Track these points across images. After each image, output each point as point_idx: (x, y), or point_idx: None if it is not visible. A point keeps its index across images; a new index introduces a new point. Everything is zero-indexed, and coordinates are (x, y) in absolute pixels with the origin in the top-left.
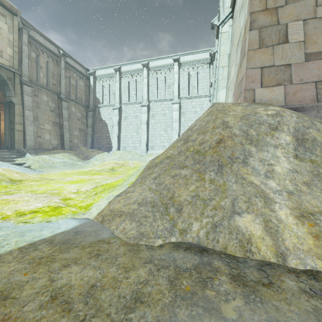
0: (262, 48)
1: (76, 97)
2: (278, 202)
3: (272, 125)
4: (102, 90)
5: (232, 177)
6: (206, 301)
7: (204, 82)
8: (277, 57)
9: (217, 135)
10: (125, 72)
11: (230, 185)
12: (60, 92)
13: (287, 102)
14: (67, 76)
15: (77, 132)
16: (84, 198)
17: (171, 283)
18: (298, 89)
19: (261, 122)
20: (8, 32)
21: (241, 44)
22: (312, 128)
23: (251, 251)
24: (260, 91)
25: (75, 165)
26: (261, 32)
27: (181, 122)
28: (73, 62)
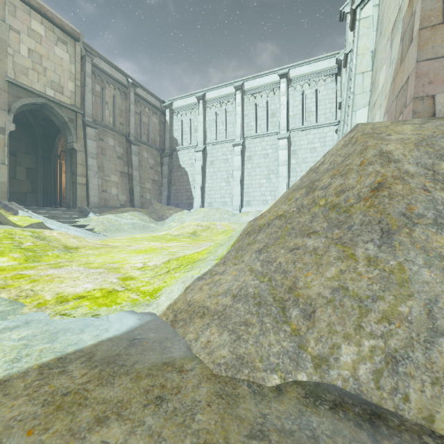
0: None
1: (149, 139)
2: None
3: None
4: (181, 127)
5: (417, 255)
6: None
7: (326, 104)
8: None
9: (370, 176)
10: (211, 100)
11: (416, 272)
12: (129, 133)
13: None
14: (138, 112)
15: (149, 184)
16: (151, 278)
17: None
18: None
19: None
20: (70, 62)
21: (401, 25)
22: None
23: None
24: None
25: (146, 227)
26: None
27: (291, 165)
28: (144, 93)
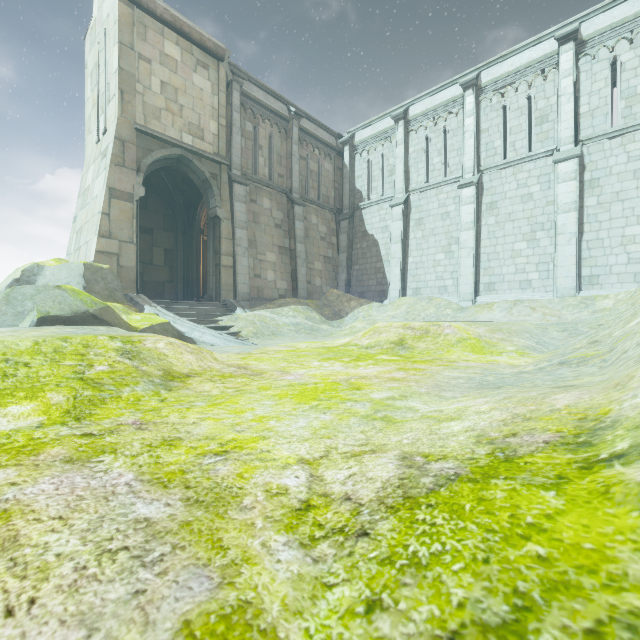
0: None
1: (319, 195)
2: None
3: None
4: (367, 172)
5: None
6: None
7: None
8: None
9: None
10: (418, 117)
11: None
12: (290, 188)
13: None
14: (303, 156)
15: (320, 264)
16: None
17: None
18: None
19: None
20: (212, 94)
21: None
22: None
23: None
24: None
25: (315, 330)
26: None
27: (585, 209)
28: (313, 127)
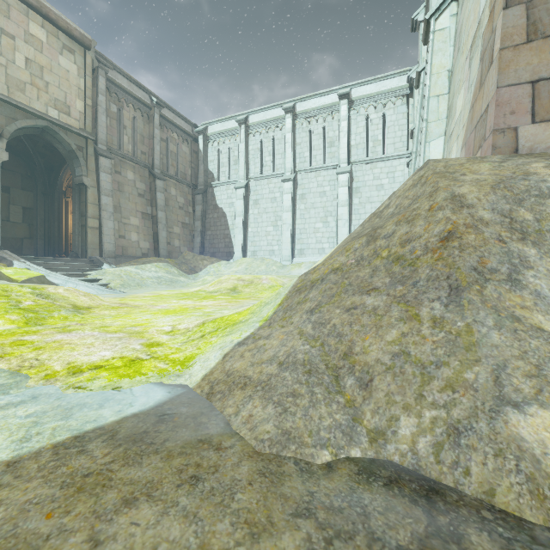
0: (534, 40)
1: (178, 172)
2: None
3: None
4: (218, 158)
5: (487, 316)
6: None
7: (396, 132)
8: None
9: (440, 223)
10: (255, 125)
11: (485, 334)
12: (152, 165)
13: None
14: (164, 139)
15: (178, 229)
16: (182, 343)
17: None
18: None
19: (544, 192)
20: (78, 76)
21: (481, 42)
22: None
23: None
24: (530, 132)
25: (175, 282)
26: (533, 9)
27: (353, 205)
28: (172, 115)
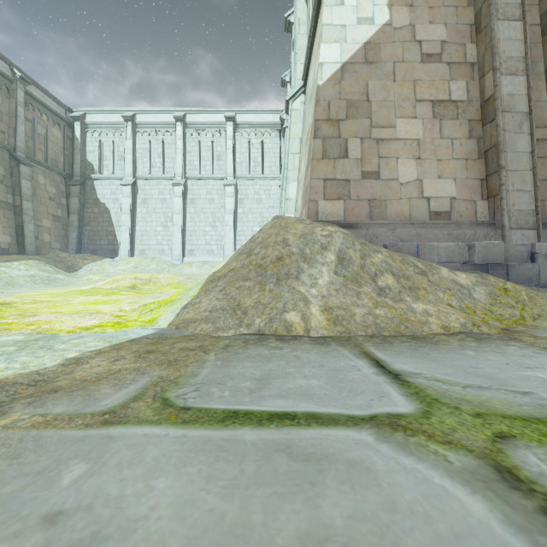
0: (325, 159)
1: (47, 158)
2: (314, 303)
3: (323, 243)
4: (99, 150)
5: (286, 288)
6: (262, 344)
7: (271, 157)
8: (338, 170)
9: (277, 250)
10: (144, 125)
11: (284, 294)
12: (15, 147)
13: (346, 217)
14: (29, 118)
15: (48, 222)
16: (138, 315)
17: (244, 342)
18: (355, 205)
19: (315, 239)
20: None
21: (309, 143)
22: (351, 248)
23: (292, 331)
24: (323, 204)
25: (53, 281)
26: (325, 143)
27: (238, 214)
28: (40, 94)
